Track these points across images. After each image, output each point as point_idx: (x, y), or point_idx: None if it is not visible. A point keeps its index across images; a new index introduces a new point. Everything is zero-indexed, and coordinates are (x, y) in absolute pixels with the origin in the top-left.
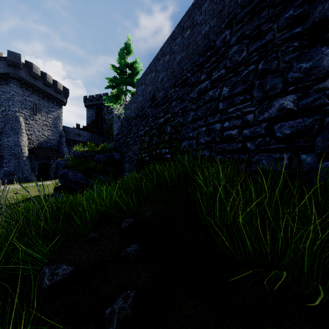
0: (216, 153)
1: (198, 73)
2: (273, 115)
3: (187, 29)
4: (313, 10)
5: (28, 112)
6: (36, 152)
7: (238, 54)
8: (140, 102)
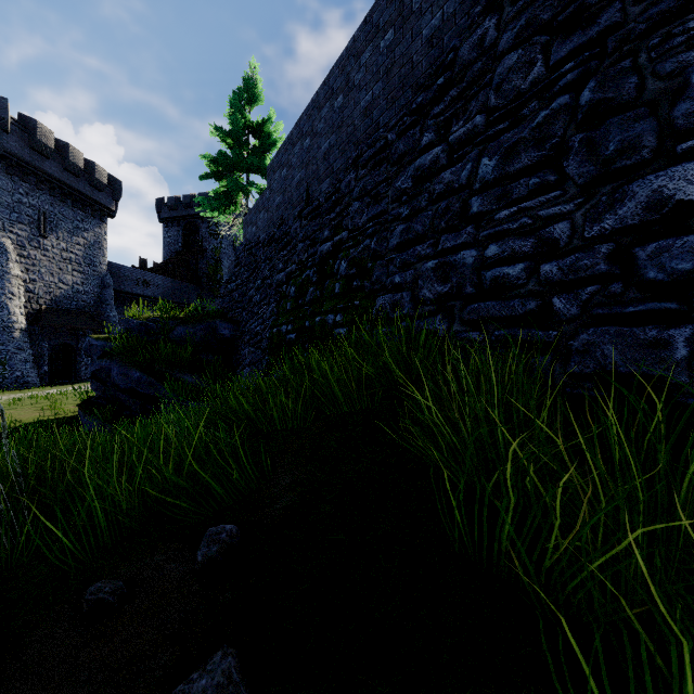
0: (466, 326)
1: (415, 131)
2: (633, 223)
3: (386, 29)
4: None
5: (25, 230)
6: (46, 321)
7: (521, 72)
8: (278, 207)
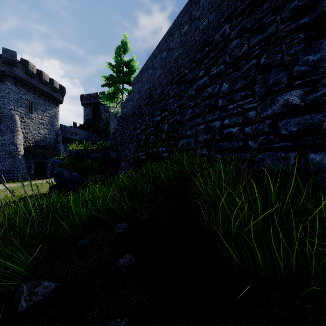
0: (216, 152)
1: (196, 69)
2: (277, 112)
3: (184, 25)
4: None
5: (23, 110)
6: (32, 151)
7: (239, 48)
8: (137, 100)
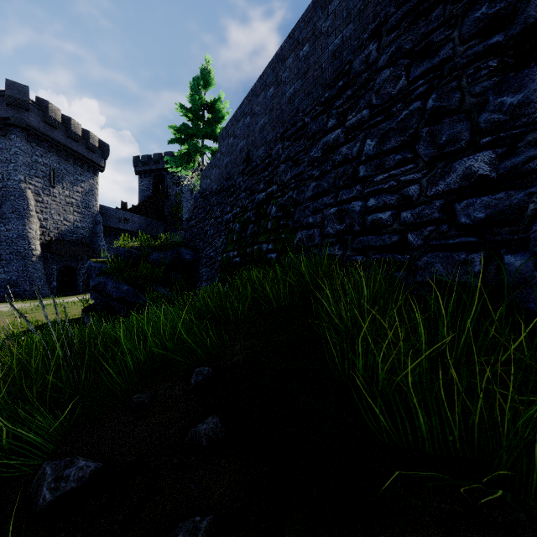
0: (354, 252)
1: (323, 117)
2: (454, 187)
3: (304, 43)
4: (524, 4)
5: (40, 182)
6: (55, 249)
7: (392, 83)
8: (226, 166)
